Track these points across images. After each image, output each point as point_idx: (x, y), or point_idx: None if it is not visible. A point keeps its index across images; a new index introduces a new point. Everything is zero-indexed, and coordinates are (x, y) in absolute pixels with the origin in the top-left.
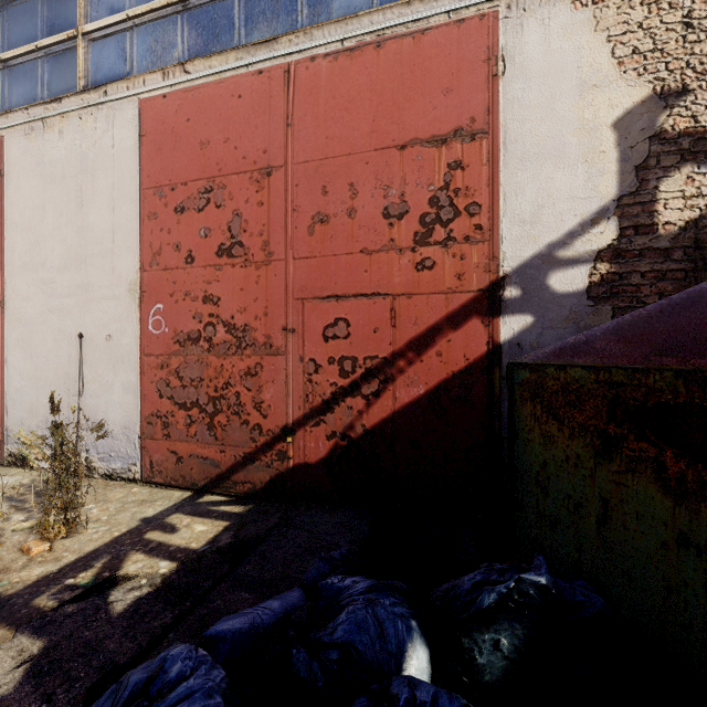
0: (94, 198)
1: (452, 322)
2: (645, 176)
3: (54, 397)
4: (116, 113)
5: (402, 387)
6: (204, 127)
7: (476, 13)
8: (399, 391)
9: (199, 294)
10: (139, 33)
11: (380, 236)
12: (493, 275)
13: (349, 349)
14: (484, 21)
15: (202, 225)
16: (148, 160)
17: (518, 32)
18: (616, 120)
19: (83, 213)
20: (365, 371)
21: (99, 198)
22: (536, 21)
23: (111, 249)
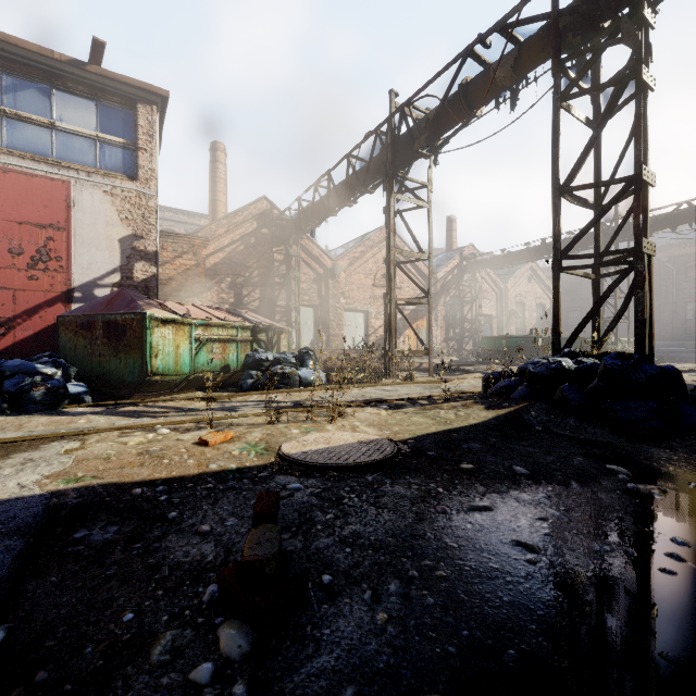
0: None
1: (48, 304)
2: (130, 261)
3: None
4: None
5: (20, 331)
6: None
7: (61, 178)
8: (18, 333)
9: None
10: None
11: (6, 261)
12: (70, 287)
13: None
14: (64, 184)
15: None
16: None
17: (81, 194)
18: (120, 239)
19: None
20: None
21: None
22: (89, 192)
23: None
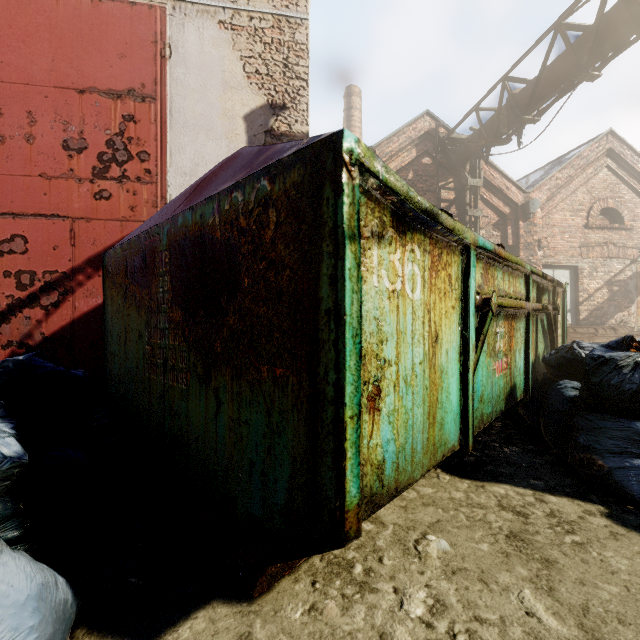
0: None
1: None
2: None
3: None
4: None
5: (82, 298)
6: None
7: (149, 3)
8: (78, 302)
9: None
10: None
11: (60, 165)
12: None
13: (27, 264)
14: (152, 11)
15: None
16: None
17: (181, 30)
18: (246, 115)
19: None
20: (44, 284)
21: None
22: (194, 27)
23: None
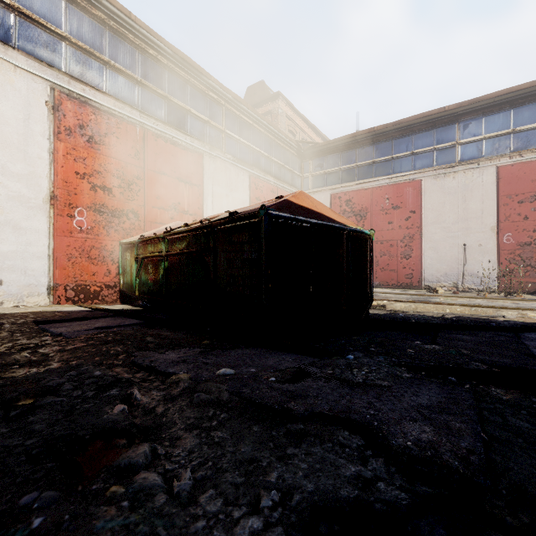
0: (472, 199)
1: None
2: None
3: (450, 266)
4: (484, 171)
5: None
6: (534, 175)
7: None
8: None
9: (530, 229)
10: (489, 142)
11: None
12: None
13: None
14: None
15: (532, 207)
16: (503, 186)
17: None
18: None
19: (466, 204)
20: None
21: (475, 199)
22: None
23: (481, 216)
